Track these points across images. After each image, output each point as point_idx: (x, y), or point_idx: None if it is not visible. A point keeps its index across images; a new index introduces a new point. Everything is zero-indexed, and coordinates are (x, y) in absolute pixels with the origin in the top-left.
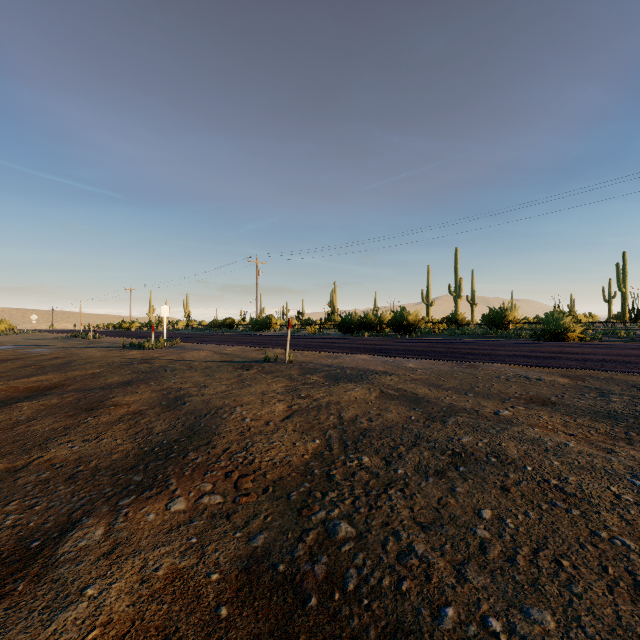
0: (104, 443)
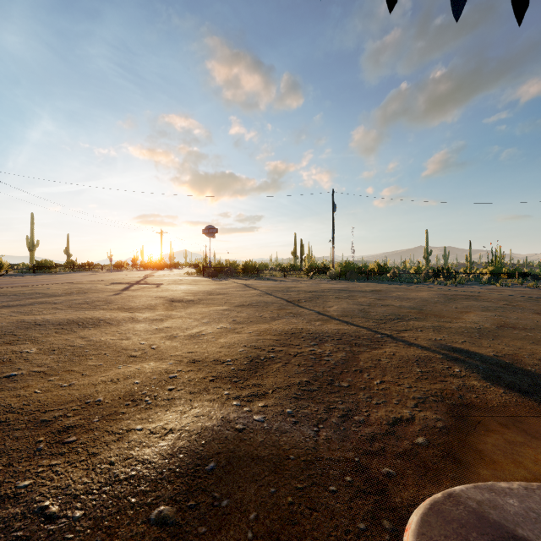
0: (87, 334)
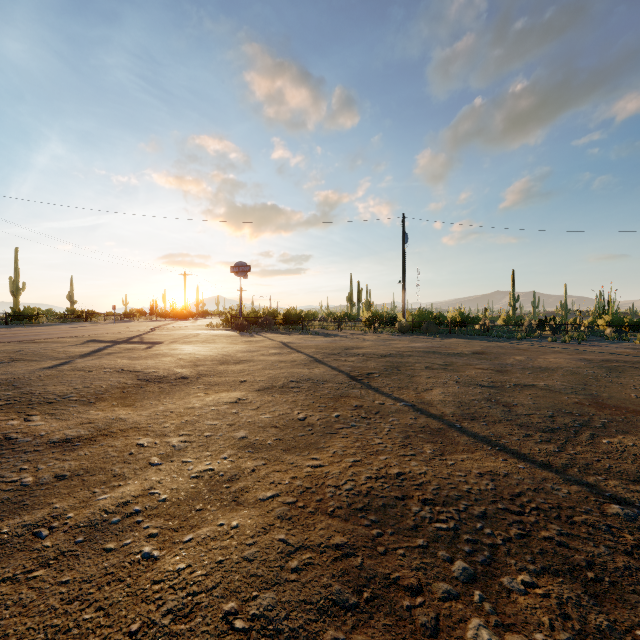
0: None
